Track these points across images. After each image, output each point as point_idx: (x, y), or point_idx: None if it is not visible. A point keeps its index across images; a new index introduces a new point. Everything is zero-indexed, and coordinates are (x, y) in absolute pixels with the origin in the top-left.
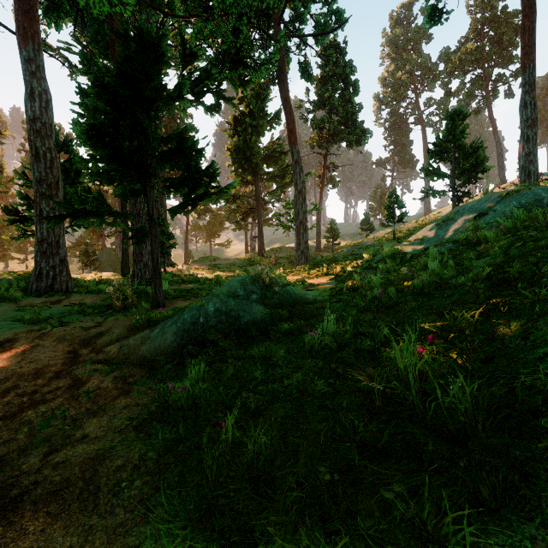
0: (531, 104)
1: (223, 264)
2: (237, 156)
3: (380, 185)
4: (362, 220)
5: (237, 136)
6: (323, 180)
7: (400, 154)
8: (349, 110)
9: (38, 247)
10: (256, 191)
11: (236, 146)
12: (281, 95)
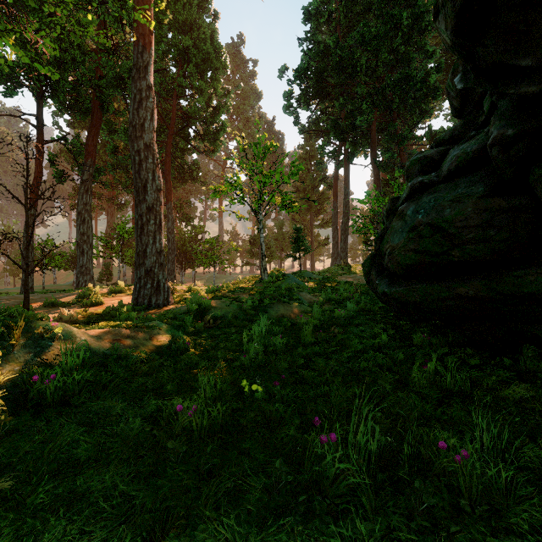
0: None
1: None
2: None
3: None
4: None
5: None
6: None
7: None
8: None
9: None
10: None
11: None
12: None
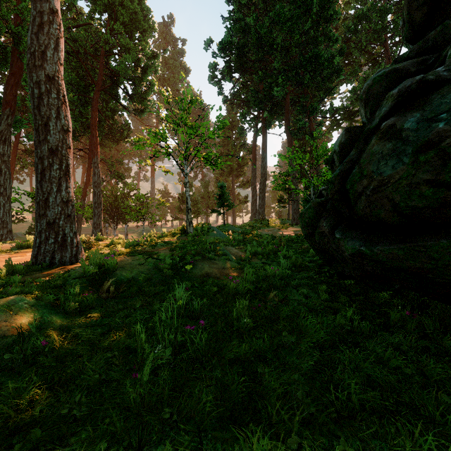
0: None
1: None
2: None
3: None
4: None
5: None
6: None
7: None
8: None
9: (294, 211)
10: None
11: None
12: None
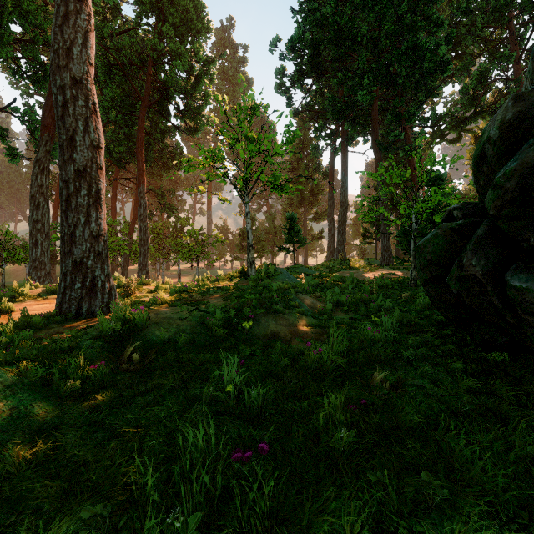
0: None
1: None
2: None
3: None
4: None
5: None
6: None
7: None
8: None
9: (383, 249)
10: None
11: None
12: None
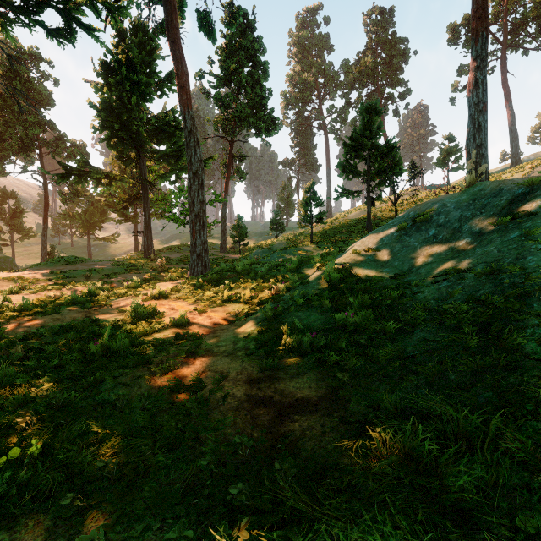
0: (483, 84)
1: (81, 270)
2: (109, 118)
3: (287, 185)
4: (272, 218)
5: (111, 92)
6: (229, 169)
7: (305, 157)
8: (258, 93)
9: None
10: (141, 172)
11: (106, 103)
12: (167, 33)
